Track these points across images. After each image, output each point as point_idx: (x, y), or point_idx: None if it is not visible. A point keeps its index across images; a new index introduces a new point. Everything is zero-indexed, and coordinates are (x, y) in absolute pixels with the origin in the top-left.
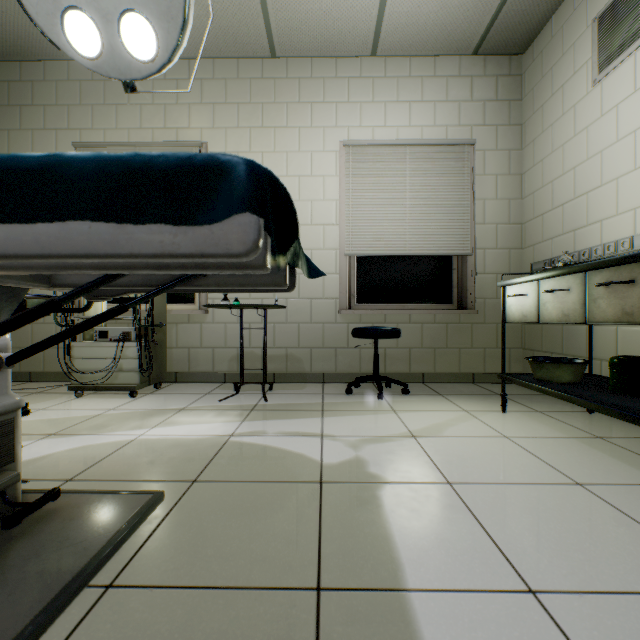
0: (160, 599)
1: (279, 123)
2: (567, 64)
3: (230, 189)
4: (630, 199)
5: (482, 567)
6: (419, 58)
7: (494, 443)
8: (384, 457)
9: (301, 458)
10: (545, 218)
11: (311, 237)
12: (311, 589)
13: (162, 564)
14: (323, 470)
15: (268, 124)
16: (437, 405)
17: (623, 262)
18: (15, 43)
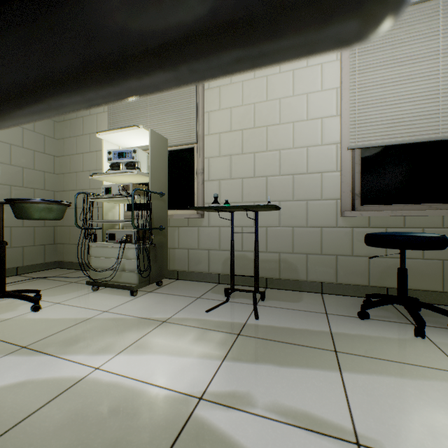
0: None
1: None
2: None
3: None
4: None
5: None
6: None
7: None
8: None
9: None
10: None
11: (306, 133)
12: None
13: None
14: None
15: None
16: None
17: None
18: None
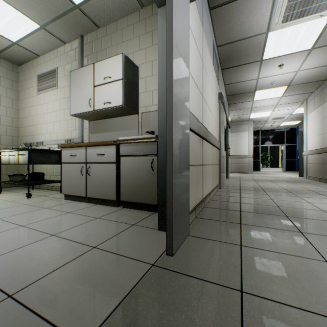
0: None
1: None
2: (31, 82)
3: None
4: (44, 131)
5: None
6: None
7: None
8: None
9: None
10: (26, 129)
11: None
12: None
13: None
14: None
15: None
16: None
17: (23, 150)
18: None
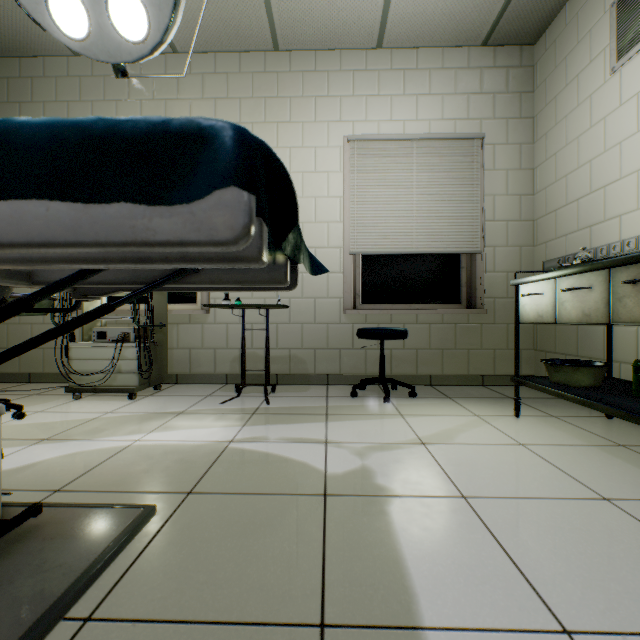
0: (143, 636)
1: (282, 118)
2: (582, 52)
3: (212, 159)
4: None
5: (507, 600)
6: (426, 50)
7: (509, 451)
8: (392, 467)
9: (304, 467)
10: (558, 214)
11: (315, 235)
12: (314, 626)
13: (148, 592)
14: (327, 481)
15: (271, 119)
16: (446, 409)
17: None
18: (14, 38)
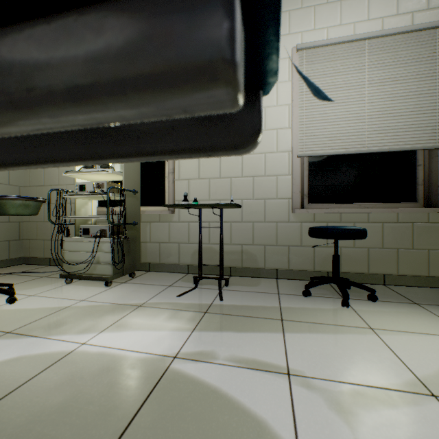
0: None
1: None
2: None
3: None
4: None
5: None
6: None
7: None
8: None
9: (263, 436)
10: None
11: (264, 141)
12: None
13: None
14: None
15: None
16: (426, 323)
17: None
18: None
